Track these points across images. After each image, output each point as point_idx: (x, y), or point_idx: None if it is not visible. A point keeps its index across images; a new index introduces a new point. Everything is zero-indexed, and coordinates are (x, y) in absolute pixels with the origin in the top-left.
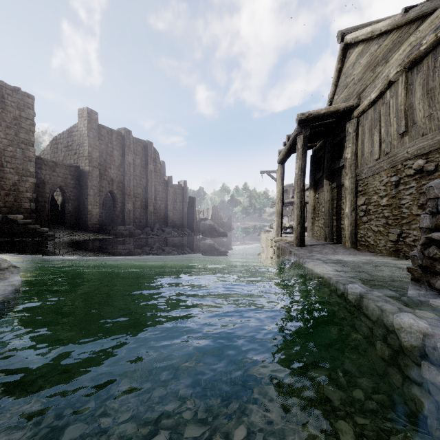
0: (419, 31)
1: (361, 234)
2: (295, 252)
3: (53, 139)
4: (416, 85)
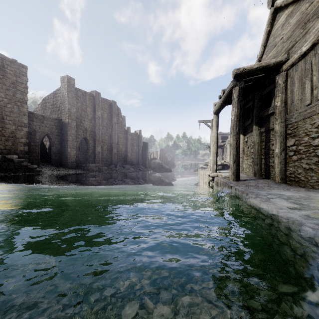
0: None
1: (291, 171)
2: (236, 187)
3: (43, 100)
4: None
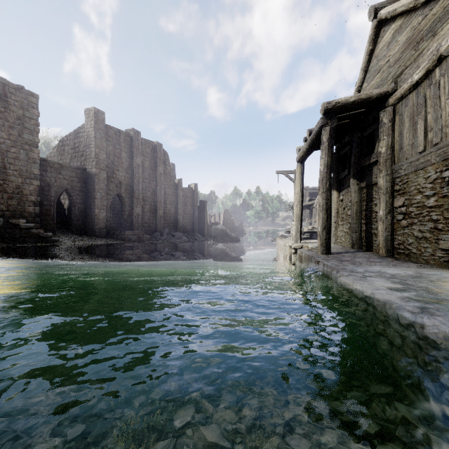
0: None
1: (400, 240)
2: (324, 262)
3: (60, 141)
4: None
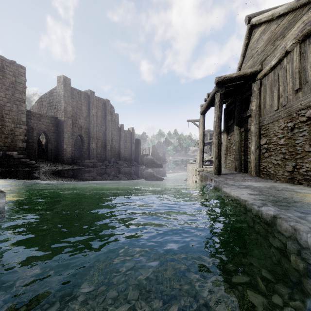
0: (310, 11)
1: (264, 165)
2: (215, 179)
3: (40, 98)
4: (308, 53)
